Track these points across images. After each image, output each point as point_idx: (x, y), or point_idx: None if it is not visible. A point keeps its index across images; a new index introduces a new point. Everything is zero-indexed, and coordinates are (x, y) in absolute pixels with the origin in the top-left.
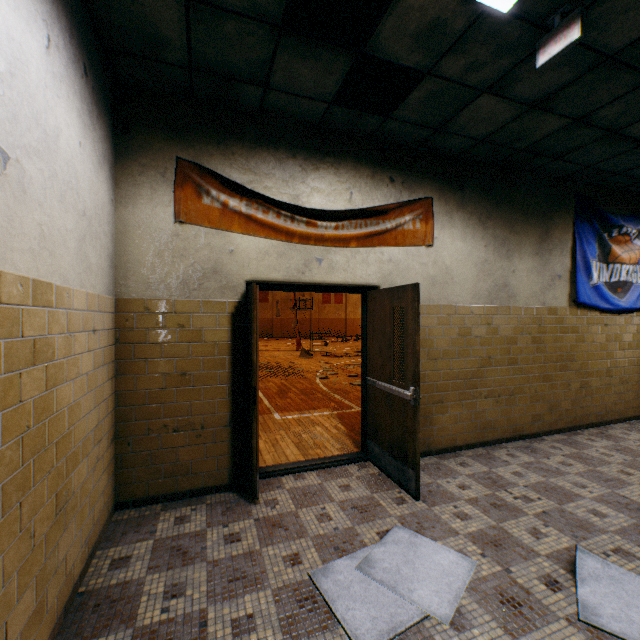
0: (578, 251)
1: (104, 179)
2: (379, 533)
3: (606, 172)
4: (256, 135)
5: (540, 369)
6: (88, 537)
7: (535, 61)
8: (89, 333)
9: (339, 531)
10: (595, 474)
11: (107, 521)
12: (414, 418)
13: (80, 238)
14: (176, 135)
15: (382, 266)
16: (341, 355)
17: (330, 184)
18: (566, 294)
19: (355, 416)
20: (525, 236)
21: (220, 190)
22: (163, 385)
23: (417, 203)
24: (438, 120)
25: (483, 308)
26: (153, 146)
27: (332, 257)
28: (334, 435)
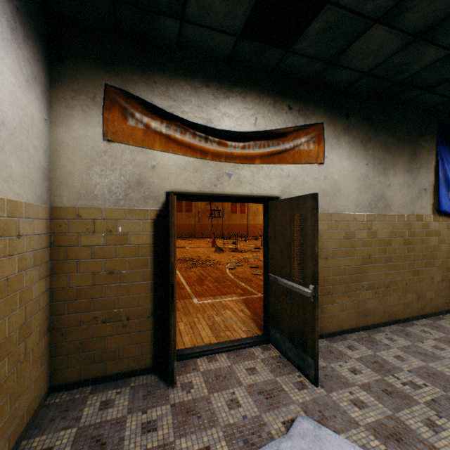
0: (440, 169)
1: (34, 98)
2: (284, 423)
3: None
4: (175, 67)
5: (410, 265)
6: (9, 433)
7: None
8: (10, 238)
9: (247, 420)
10: None
11: (38, 407)
12: (313, 313)
13: None
14: (104, 65)
15: (282, 180)
16: (245, 251)
17: (238, 110)
18: (430, 204)
19: (257, 301)
20: (398, 156)
21: (143, 113)
22: (93, 282)
23: (311, 128)
24: (331, 53)
25: (364, 215)
26: (84, 74)
27: (240, 172)
28: (241, 318)
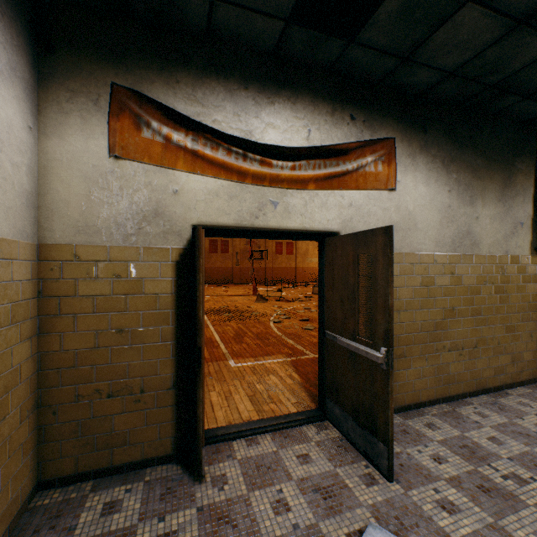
0: None
1: (12, 97)
2: (350, 536)
3: None
4: (204, 62)
5: (503, 320)
6: None
7: None
8: None
9: (300, 531)
10: None
11: (19, 512)
12: (386, 384)
13: None
14: (111, 57)
15: (342, 211)
16: (292, 300)
17: (286, 120)
18: (528, 242)
19: (309, 363)
20: (488, 181)
21: (162, 122)
22: (95, 344)
23: (379, 144)
24: (408, 45)
25: (446, 256)
26: (83, 69)
27: (288, 200)
28: (289, 386)
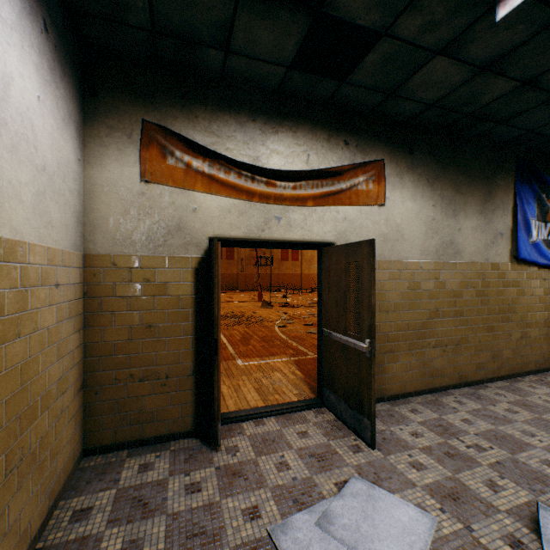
0: (519, 211)
1: (69, 138)
2: (337, 484)
3: (546, 136)
4: (218, 99)
5: (484, 320)
6: (49, 490)
7: (491, 19)
8: (50, 287)
9: (297, 481)
10: (542, 422)
11: (73, 469)
12: (370, 369)
13: (38, 192)
14: (142, 98)
15: (337, 224)
16: (297, 306)
17: (288, 146)
18: (508, 251)
19: (311, 362)
20: (470, 196)
21: (184, 151)
22: (129, 337)
23: (370, 165)
24: (391, 84)
25: (431, 264)
26: (120, 109)
27: (290, 215)
28: (292, 381)
